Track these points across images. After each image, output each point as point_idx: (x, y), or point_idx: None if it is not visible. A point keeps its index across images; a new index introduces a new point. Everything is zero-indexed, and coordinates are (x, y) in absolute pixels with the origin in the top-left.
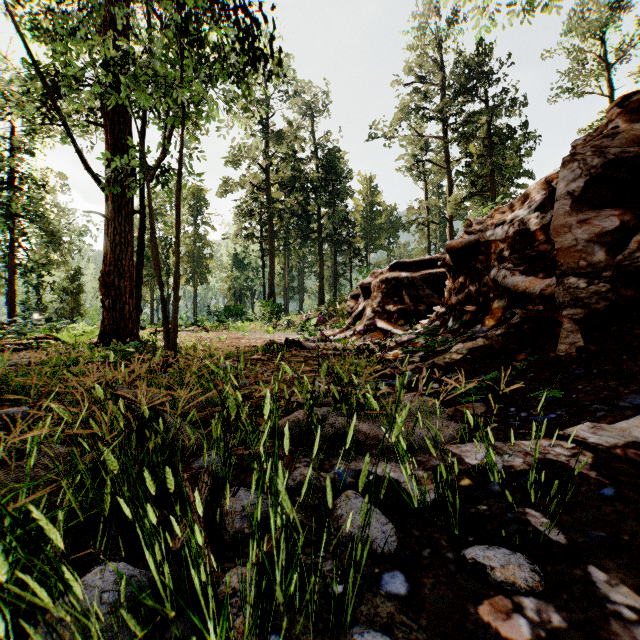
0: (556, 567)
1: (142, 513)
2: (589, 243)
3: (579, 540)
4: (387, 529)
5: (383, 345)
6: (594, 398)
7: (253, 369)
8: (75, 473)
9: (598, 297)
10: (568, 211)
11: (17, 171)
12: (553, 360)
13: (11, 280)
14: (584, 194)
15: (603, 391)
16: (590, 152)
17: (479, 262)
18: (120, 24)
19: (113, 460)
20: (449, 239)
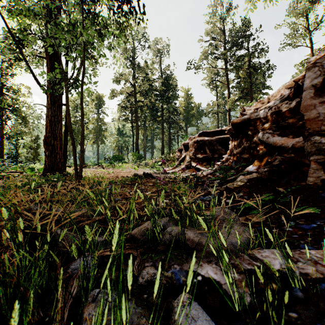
0: None
1: None
2: None
3: None
4: None
5: (197, 176)
6: None
7: (124, 190)
8: None
9: None
10: (312, 96)
11: (4, 85)
12: (304, 187)
13: (1, 141)
14: (322, 86)
15: None
16: (324, 61)
17: (250, 130)
18: None
19: None
20: (228, 121)
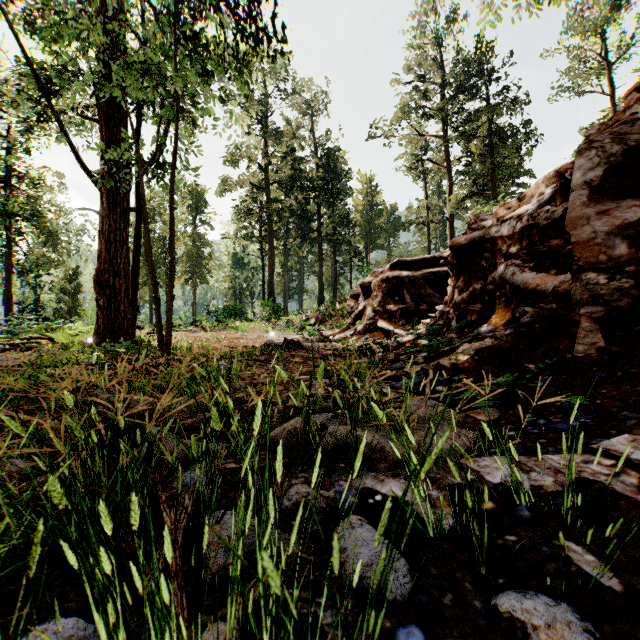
0: (614, 625)
1: (93, 560)
2: (609, 236)
3: (637, 586)
4: (399, 567)
5: (385, 345)
6: (621, 404)
7: (250, 370)
8: (17, 504)
9: (620, 294)
10: (585, 202)
11: (14, 169)
12: (570, 362)
13: (8, 279)
14: (602, 184)
15: (631, 396)
16: (608, 139)
17: (484, 259)
18: (110, 8)
19: (60, 491)
20: (449, 238)
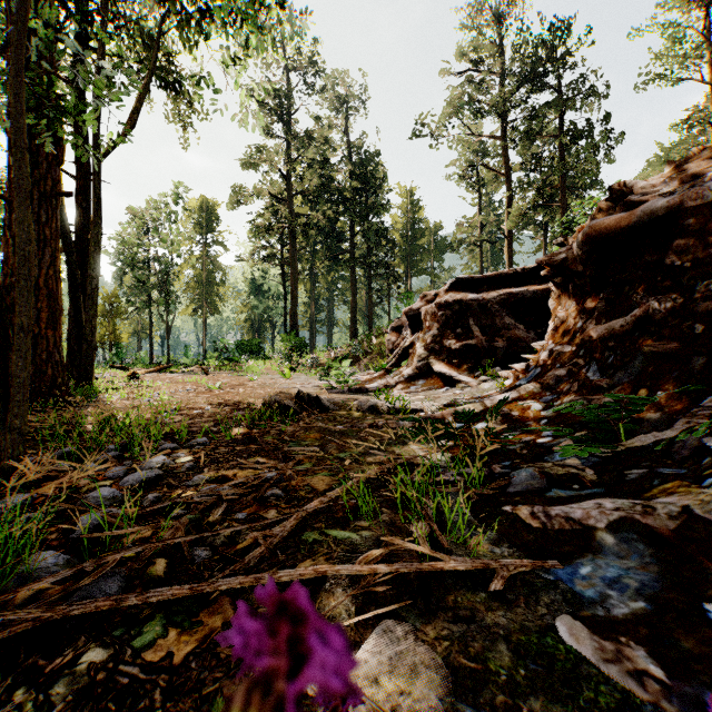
0: None
1: None
2: None
3: None
4: None
5: (493, 431)
6: None
7: (186, 496)
8: None
9: None
10: None
11: None
12: None
13: None
14: None
15: None
16: None
17: (673, 253)
18: None
19: None
20: (507, 260)
